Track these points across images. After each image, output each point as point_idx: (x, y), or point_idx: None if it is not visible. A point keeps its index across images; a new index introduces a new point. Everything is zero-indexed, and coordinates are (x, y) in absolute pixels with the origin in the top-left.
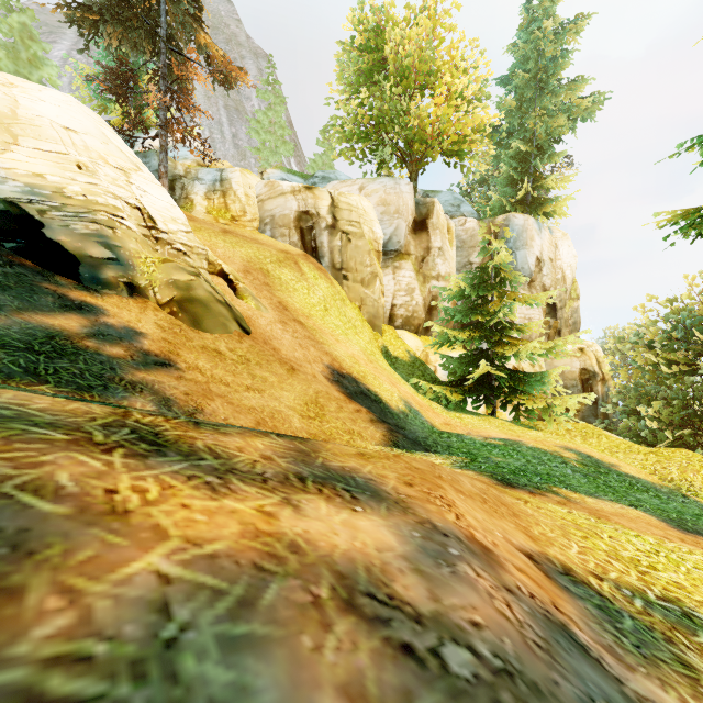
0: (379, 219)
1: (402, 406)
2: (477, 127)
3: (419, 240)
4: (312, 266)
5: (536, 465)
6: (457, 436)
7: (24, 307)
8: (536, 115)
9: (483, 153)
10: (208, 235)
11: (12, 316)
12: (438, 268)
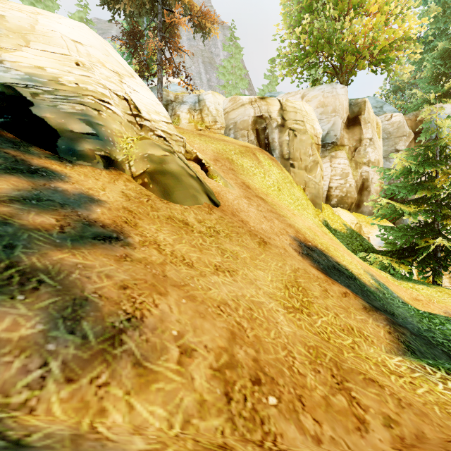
0: (318, 118)
1: (372, 281)
2: (403, 35)
3: (351, 133)
4: (266, 156)
5: None
6: (447, 320)
7: None
8: None
9: (409, 56)
10: (188, 136)
11: None
12: (369, 156)
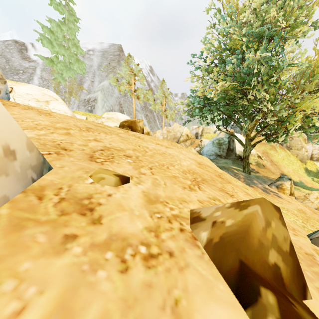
0: None
1: (298, 181)
2: None
3: None
4: (279, 148)
5: None
6: (310, 187)
7: None
8: None
9: None
10: None
11: None
12: None
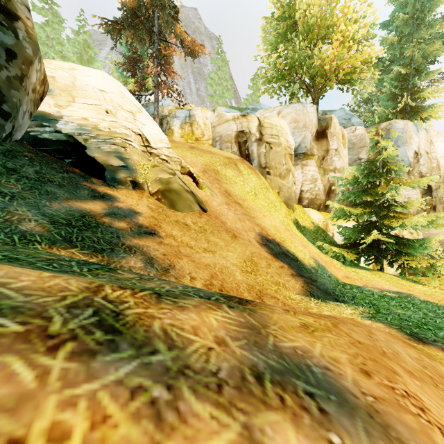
0: (291, 132)
1: (312, 263)
2: (365, 60)
3: (320, 144)
4: (246, 166)
5: (434, 318)
6: (357, 288)
7: (70, 197)
8: (414, 45)
9: (370, 78)
10: (181, 150)
11: (62, 203)
12: (335, 164)
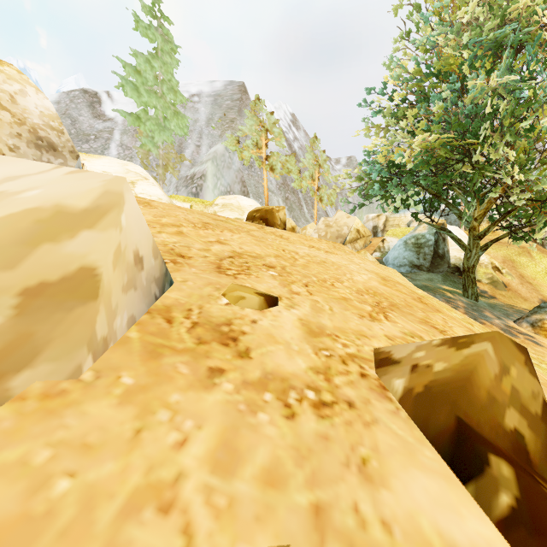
0: None
1: None
2: None
3: None
4: (538, 252)
5: None
6: None
7: None
8: None
9: None
10: None
11: None
12: None
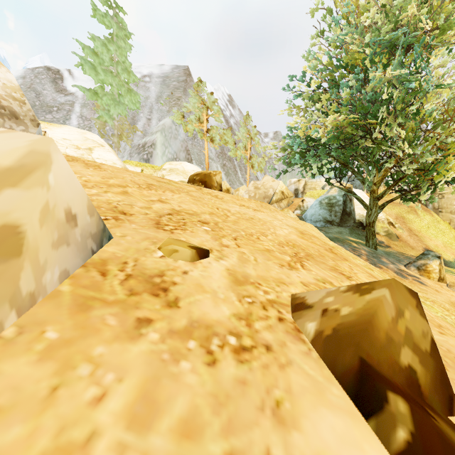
0: None
1: (451, 260)
2: None
3: None
4: (422, 210)
5: None
6: None
7: None
8: None
9: None
10: None
11: None
12: None
